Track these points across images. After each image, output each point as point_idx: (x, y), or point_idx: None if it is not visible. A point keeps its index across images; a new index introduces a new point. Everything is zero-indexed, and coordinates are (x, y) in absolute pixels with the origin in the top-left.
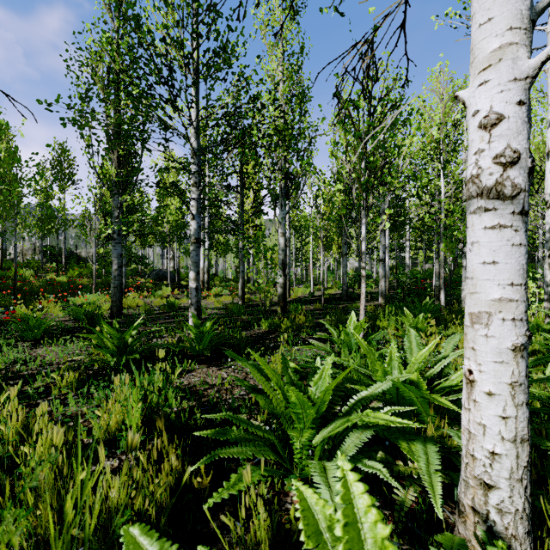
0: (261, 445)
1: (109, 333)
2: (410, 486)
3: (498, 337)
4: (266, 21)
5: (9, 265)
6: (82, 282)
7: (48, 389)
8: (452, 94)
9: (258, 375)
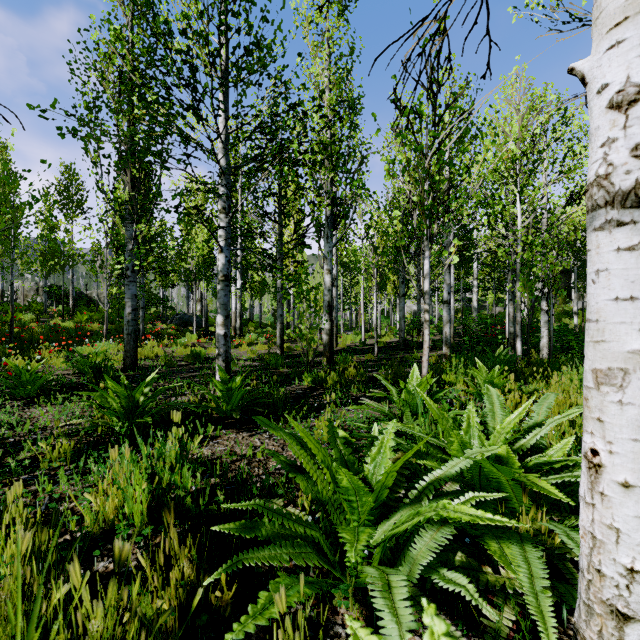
0: (302, 544)
1: (115, 391)
2: (504, 605)
3: (638, 404)
4: (309, 17)
5: (7, 308)
6: (91, 328)
7: (36, 461)
8: (531, 105)
9: (298, 450)
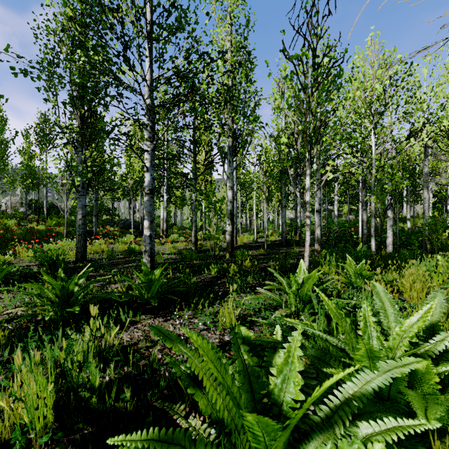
0: None
1: (51, 284)
2: None
3: None
4: None
5: None
6: (58, 230)
7: None
8: (382, 62)
9: (198, 363)
